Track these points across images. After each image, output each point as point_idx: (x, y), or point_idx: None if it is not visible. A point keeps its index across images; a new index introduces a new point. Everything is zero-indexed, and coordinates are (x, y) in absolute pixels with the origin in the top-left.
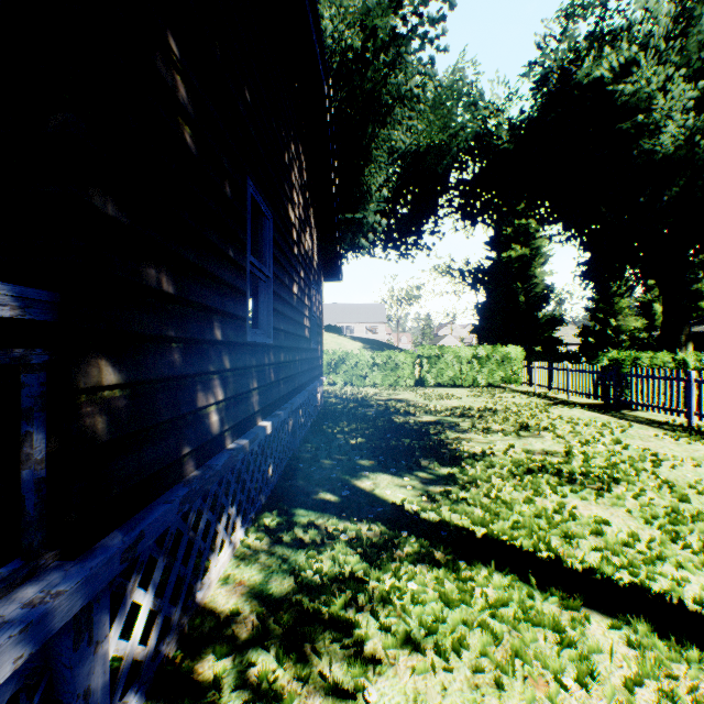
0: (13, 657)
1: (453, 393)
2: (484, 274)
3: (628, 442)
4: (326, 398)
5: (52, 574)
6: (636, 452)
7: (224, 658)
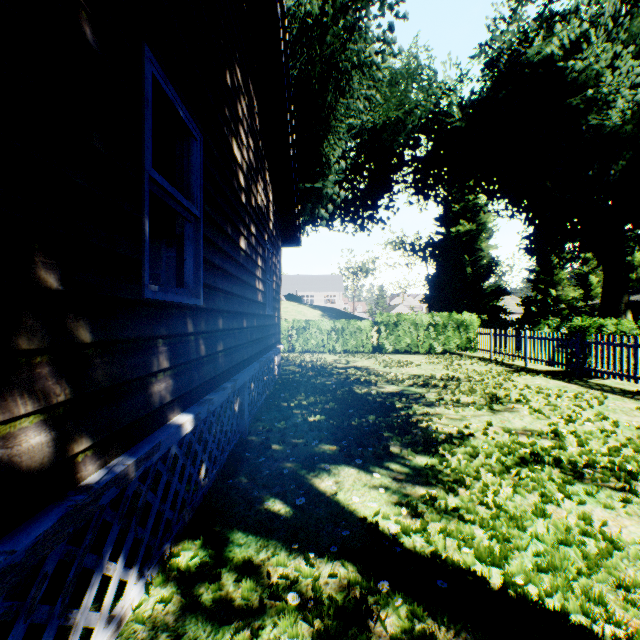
0: None
1: (411, 360)
2: (434, 248)
3: (615, 418)
4: (284, 366)
5: None
6: (632, 432)
7: None
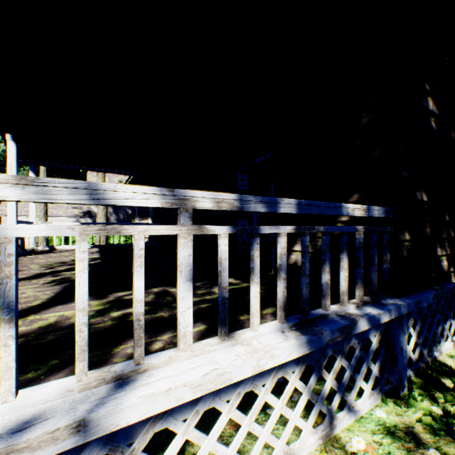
0: (394, 313)
1: None
2: None
3: None
4: None
5: (393, 299)
6: None
7: None
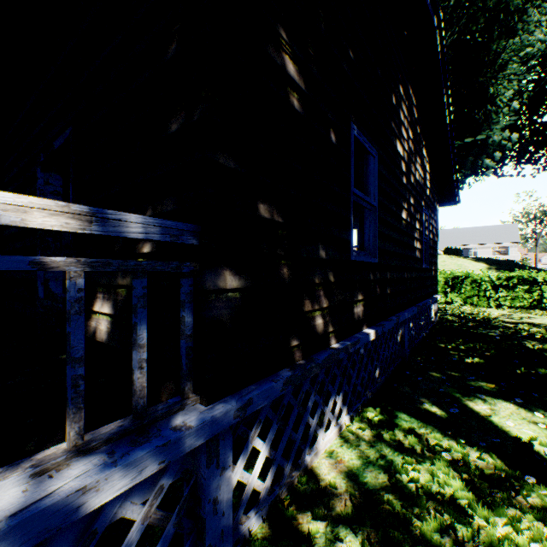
0: (158, 460)
1: None
2: None
3: None
4: (441, 315)
5: (192, 412)
6: None
7: (319, 520)
